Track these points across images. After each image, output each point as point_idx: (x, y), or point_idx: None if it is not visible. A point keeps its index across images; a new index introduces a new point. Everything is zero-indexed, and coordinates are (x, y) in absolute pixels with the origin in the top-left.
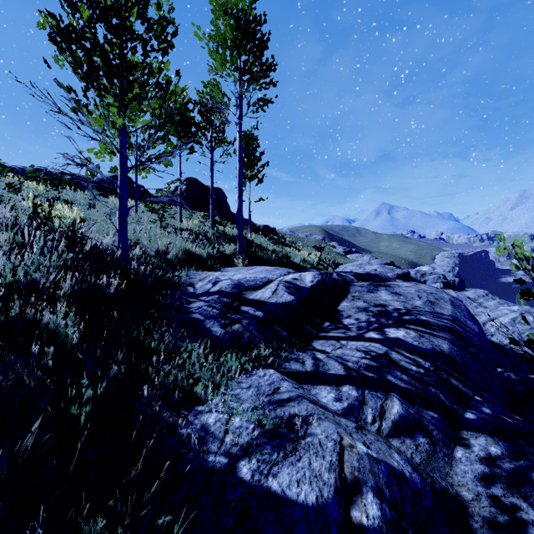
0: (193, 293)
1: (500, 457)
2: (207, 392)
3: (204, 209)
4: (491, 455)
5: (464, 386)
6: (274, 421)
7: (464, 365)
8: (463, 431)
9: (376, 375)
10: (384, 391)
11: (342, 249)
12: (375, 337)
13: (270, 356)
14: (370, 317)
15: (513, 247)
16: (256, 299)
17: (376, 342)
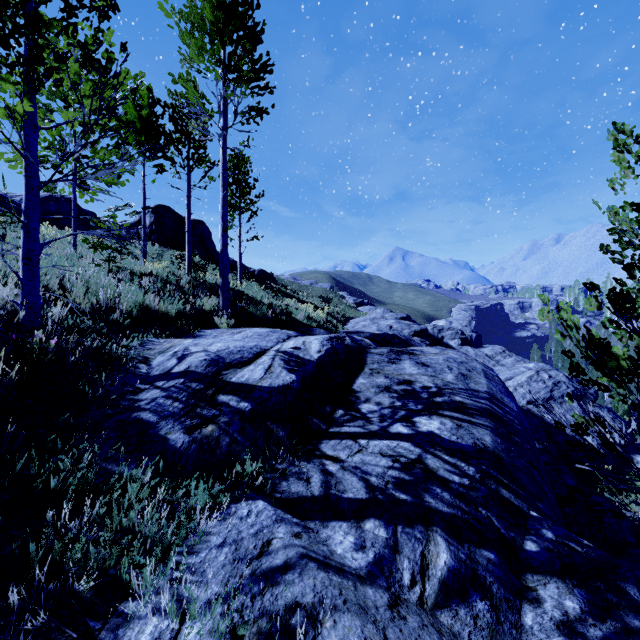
0: (146, 374)
1: (580, 618)
2: (144, 572)
3: (180, 246)
4: (570, 616)
5: (516, 498)
6: (260, 626)
7: (511, 464)
8: (527, 576)
9: (410, 496)
10: (423, 525)
11: (353, 301)
12: (404, 432)
13: (260, 472)
14: (395, 400)
15: (558, 311)
16: (241, 383)
17: (406, 440)
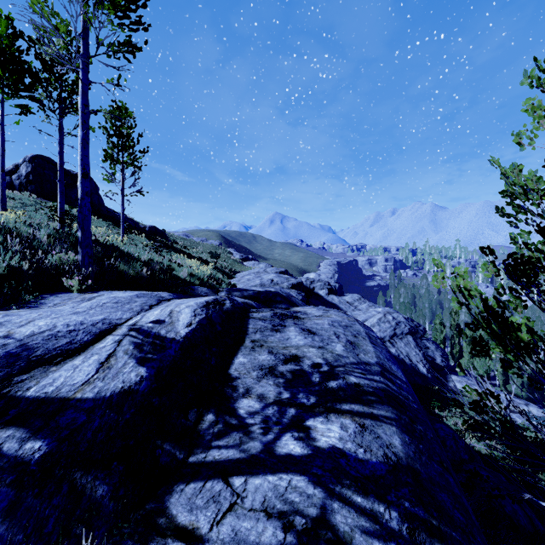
0: None
1: None
2: None
3: None
4: None
5: None
6: None
7: (429, 479)
8: None
9: None
10: None
11: (239, 256)
12: (296, 452)
13: None
14: (282, 389)
15: (454, 277)
16: (43, 398)
17: (300, 471)
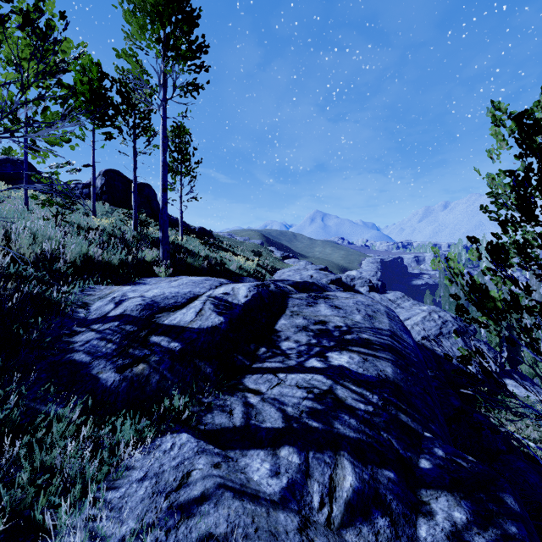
0: (83, 318)
1: (467, 528)
2: (59, 512)
3: (128, 206)
4: (458, 527)
5: (413, 421)
6: None
7: (409, 392)
8: (422, 491)
9: (321, 424)
10: (332, 450)
11: (280, 254)
12: (318, 366)
13: (187, 406)
14: (311, 338)
15: (447, 261)
16: (173, 325)
17: (319, 373)
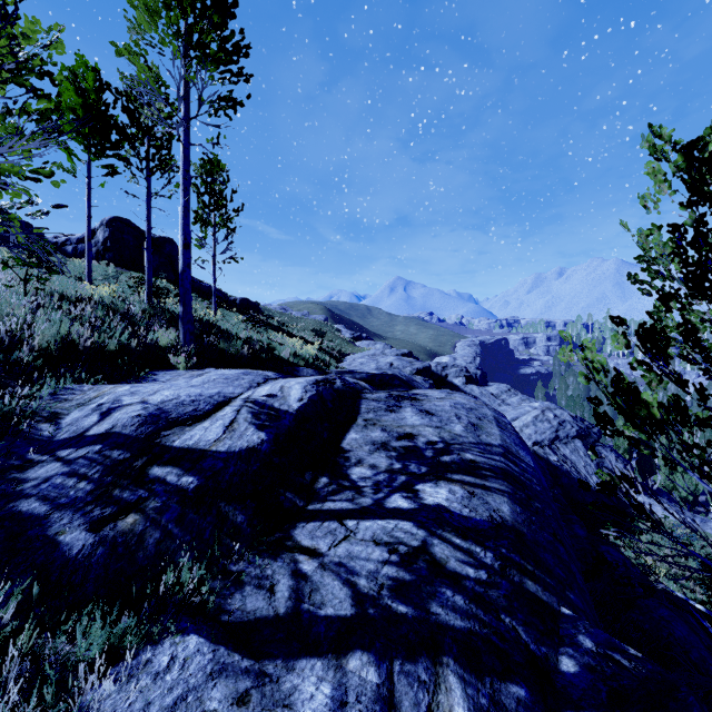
0: (48, 438)
1: None
2: None
3: (142, 268)
4: None
5: (544, 590)
6: None
7: (535, 541)
8: None
9: (412, 607)
10: (429, 656)
11: (350, 335)
12: (404, 506)
13: (205, 579)
14: (393, 461)
15: (582, 350)
16: (187, 448)
17: (406, 519)
